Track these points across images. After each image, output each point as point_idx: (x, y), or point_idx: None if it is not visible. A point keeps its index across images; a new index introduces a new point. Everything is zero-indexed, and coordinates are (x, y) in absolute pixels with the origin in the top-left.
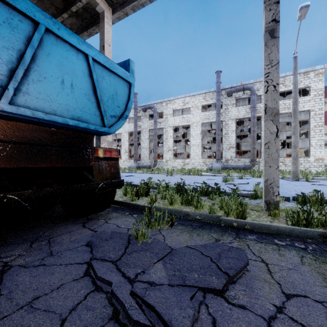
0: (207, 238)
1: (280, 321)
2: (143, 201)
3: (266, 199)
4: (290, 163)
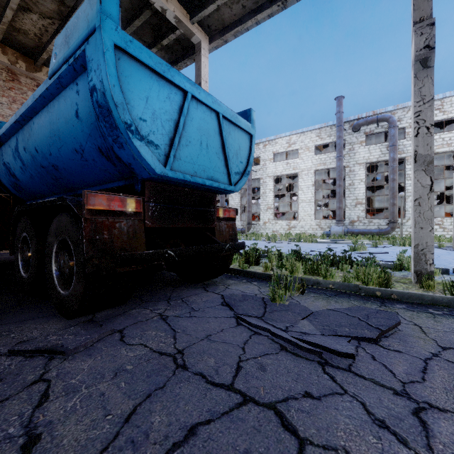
0: (347, 305)
1: (436, 361)
2: (255, 270)
3: (416, 268)
4: (451, 225)
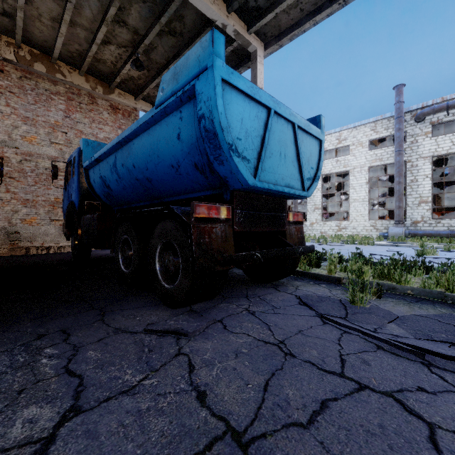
0: (434, 312)
1: None
2: (317, 272)
3: None
4: None
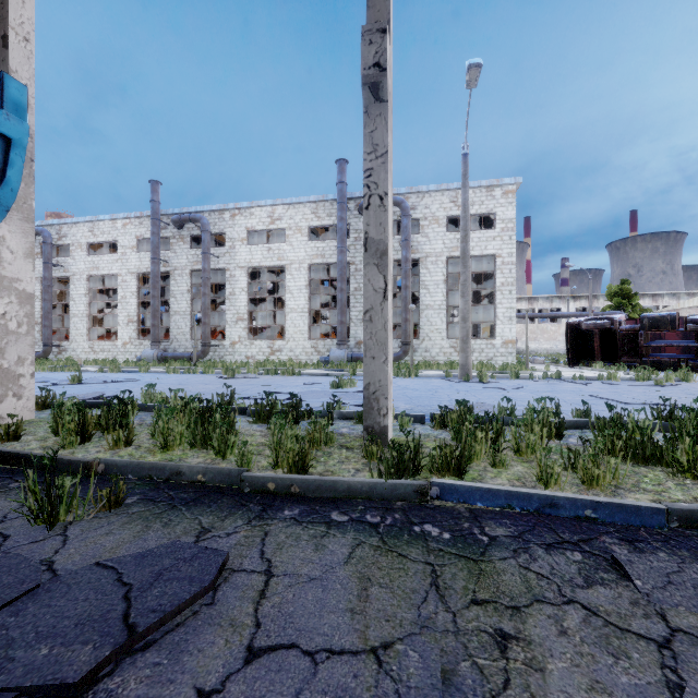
0: (182, 530)
1: None
2: (97, 446)
3: (367, 422)
4: None
